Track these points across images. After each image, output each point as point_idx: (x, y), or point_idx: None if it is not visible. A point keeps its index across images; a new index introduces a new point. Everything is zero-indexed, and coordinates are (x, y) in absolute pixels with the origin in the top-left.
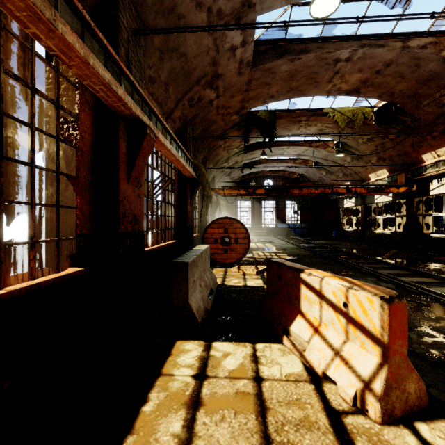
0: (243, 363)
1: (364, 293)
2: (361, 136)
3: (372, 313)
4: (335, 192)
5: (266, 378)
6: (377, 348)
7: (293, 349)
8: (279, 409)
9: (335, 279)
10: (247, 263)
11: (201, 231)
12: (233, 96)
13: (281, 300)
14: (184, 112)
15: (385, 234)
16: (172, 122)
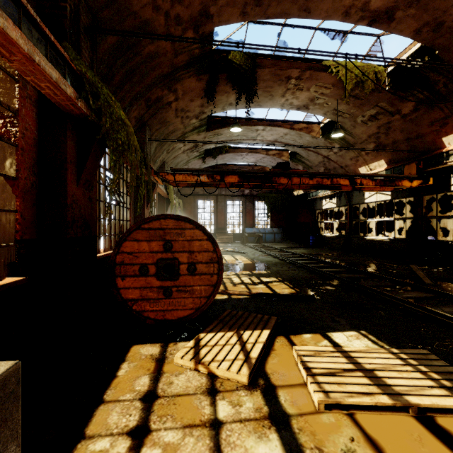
0: None
1: None
2: (362, 112)
3: None
4: (336, 184)
5: None
6: None
7: None
8: None
9: None
10: (217, 322)
11: None
12: None
13: None
14: None
15: (380, 241)
16: None
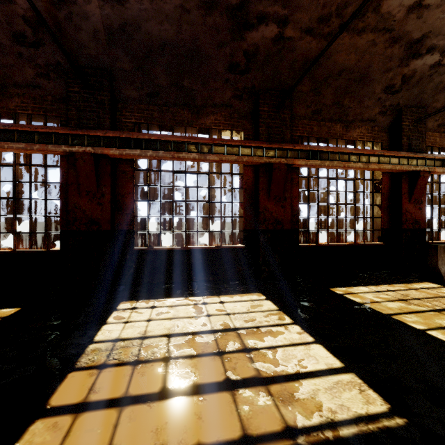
0: None
1: None
2: None
3: None
4: None
5: None
6: None
7: None
8: None
9: None
10: None
11: None
12: None
13: None
14: None
15: None
16: None
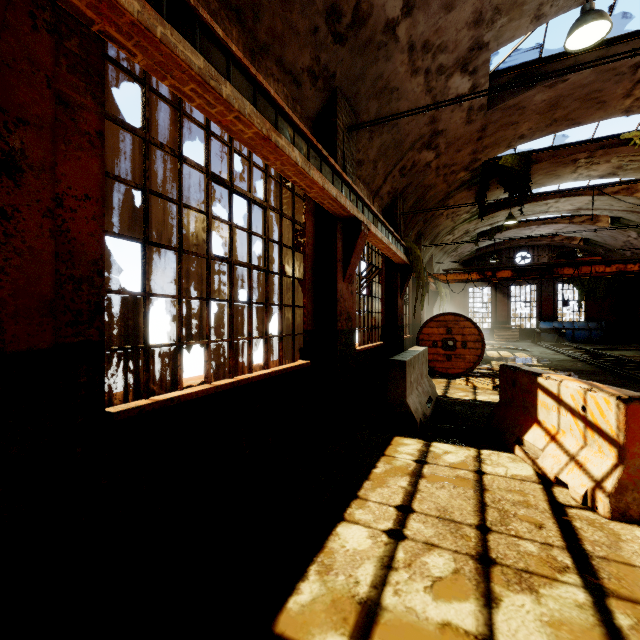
0: (464, 460)
1: (601, 394)
2: None
3: (608, 414)
4: None
5: (489, 473)
6: (613, 449)
7: (525, 458)
8: (499, 492)
9: (575, 382)
10: (480, 376)
11: (413, 332)
12: (460, 150)
13: (515, 410)
14: (394, 185)
15: None
16: (379, 200)
